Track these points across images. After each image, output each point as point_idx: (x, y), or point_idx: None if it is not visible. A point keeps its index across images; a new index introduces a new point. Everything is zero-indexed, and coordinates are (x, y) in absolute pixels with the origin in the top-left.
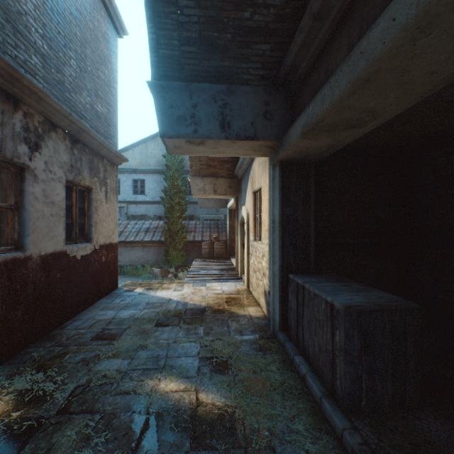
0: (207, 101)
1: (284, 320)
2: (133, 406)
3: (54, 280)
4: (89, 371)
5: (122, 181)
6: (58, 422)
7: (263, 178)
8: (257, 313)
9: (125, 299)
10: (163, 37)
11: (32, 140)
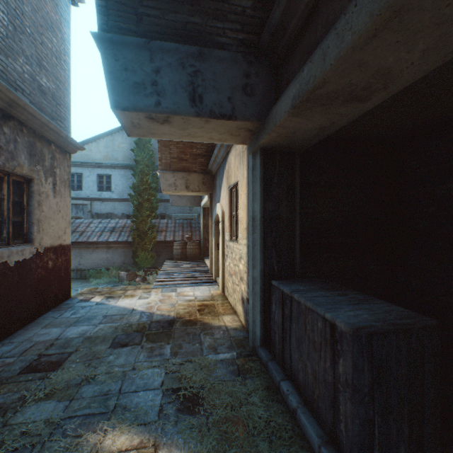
0: (173, 66)
1: (266, 333)
2: None
3: None
4: (3, 426)
5: (85, 176)
6: None
7: (240, 170)
8: (234, 324)
9: (78, 311)
10: None
11: None
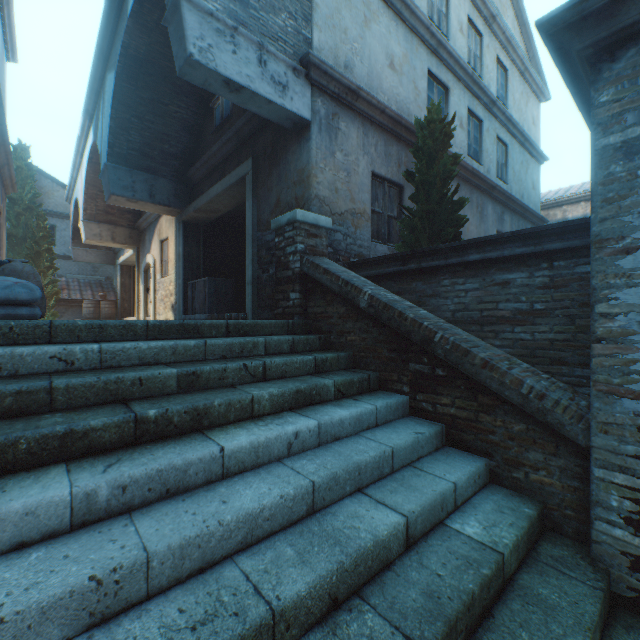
0: (142, 181)
1: (186, 310)
2: None
3: None
4: None
5: None
6: None
7: (171, 230)
8: None
9: None
10: (118, 143)
11: None
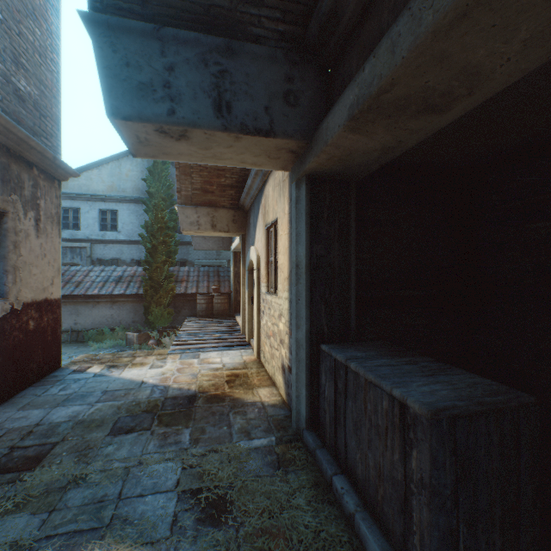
0: (192, 63)
1: (314, 412)
2: None
3: None
4: None
5: (83, 211)
6: None
7: (280, 205)
8: (273, 399)
9: (69, 385)
10: None
11: None
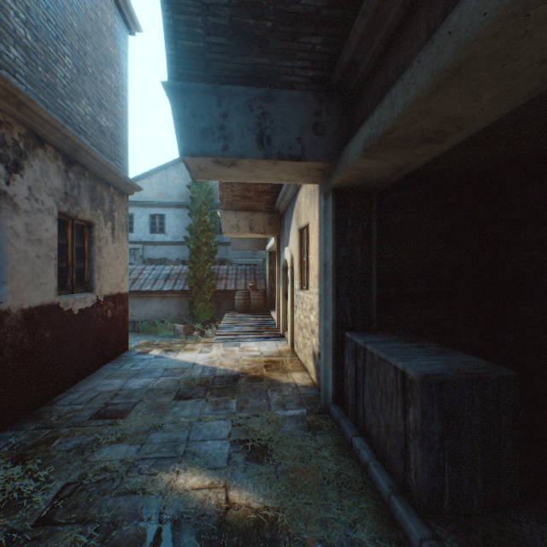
0: (241, 109)
1: (339, 390)
2: (140, 512)
3: (42, 341)
4: (83, 462)
5: (136, 216)
6: (36, 537)
7: (311, 211)
8: (304, 381)
9: (138, 363)
10: (183, 24)
11: (11, 158)
